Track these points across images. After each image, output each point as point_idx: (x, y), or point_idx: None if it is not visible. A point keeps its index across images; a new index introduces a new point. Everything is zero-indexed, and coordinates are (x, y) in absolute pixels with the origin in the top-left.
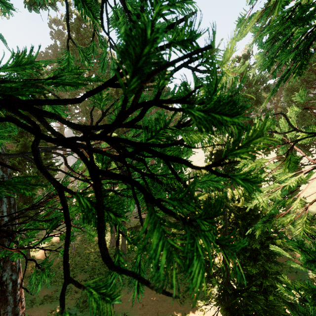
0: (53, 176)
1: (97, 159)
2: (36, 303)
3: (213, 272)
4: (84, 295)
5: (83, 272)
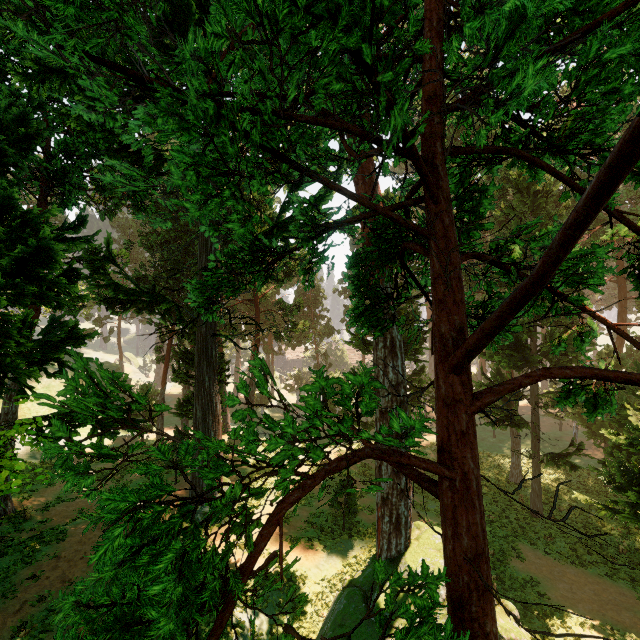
0: (420, 346)
1: (478, 320)
2: None
3: None
4: None
5: None
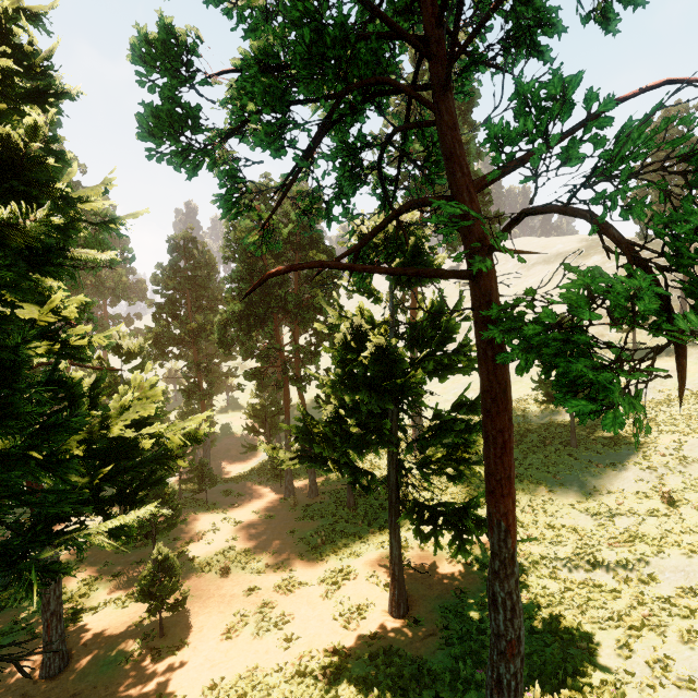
0: None
1: None
2: None
3: None
4: None
5: None
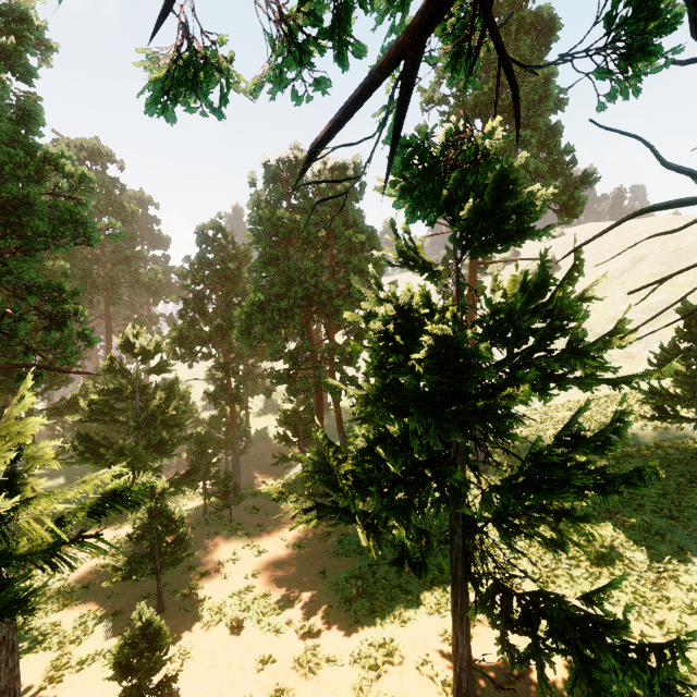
0: None
1: None
2: None
3: None
4: None
5: None
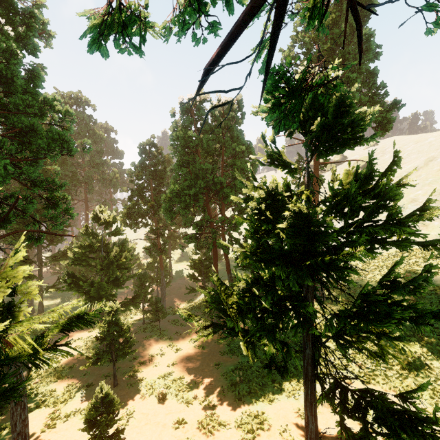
0: None
1: None
2: None
3: None
4: None
5: None
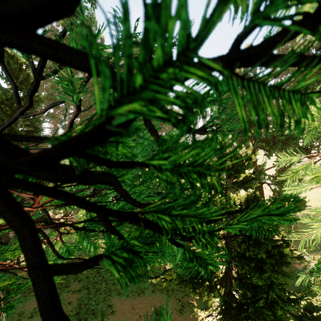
0: None
1: None
2: (24, 317)
3: (214, 282)
4: (77, 306)
5: (77, 281)
